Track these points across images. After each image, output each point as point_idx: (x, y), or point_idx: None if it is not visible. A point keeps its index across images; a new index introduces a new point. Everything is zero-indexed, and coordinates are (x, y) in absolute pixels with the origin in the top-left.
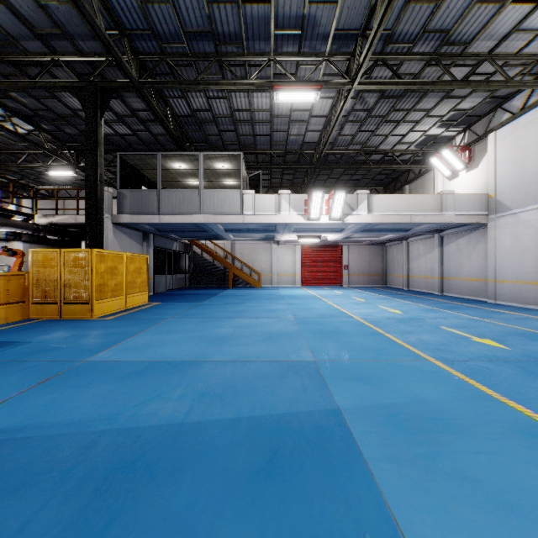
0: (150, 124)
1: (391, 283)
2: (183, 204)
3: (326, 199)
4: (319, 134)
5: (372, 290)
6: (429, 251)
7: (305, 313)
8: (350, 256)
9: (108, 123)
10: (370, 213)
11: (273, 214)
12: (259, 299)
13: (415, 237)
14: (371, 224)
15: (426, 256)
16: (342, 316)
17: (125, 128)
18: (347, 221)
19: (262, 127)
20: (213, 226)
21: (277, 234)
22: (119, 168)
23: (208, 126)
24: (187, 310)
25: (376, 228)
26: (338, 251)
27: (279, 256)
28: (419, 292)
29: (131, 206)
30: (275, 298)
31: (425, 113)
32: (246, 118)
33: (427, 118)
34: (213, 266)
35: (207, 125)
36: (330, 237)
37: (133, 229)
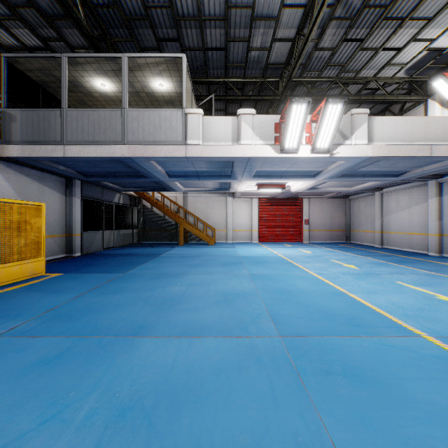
0: (61, 26)
1: (356, 239)
2: (99, 130)
3: (307, 122)
4: (289, 46)
5: (343, 248)
6: (417, 202)
7: (294, 311)
8: (311, 210)
9: (4, 25)
10: (369, 144)
11: (230, 144)
12: (210, 265)
13: (394, 187)
14: (367, 161)
15: (411, 209)
16: (379, 324)
17: (30, 34)
18: (337, 154)
19: (214, 32)
20: (147, 165)
21: (234, 182)
22: (6, 77)
23: (140, 30)
24: (76, 297)
25: (361, 171)
26: (298, 205)
27: (235, 210)
28: (404, 252)
29: (23, 132)
30: (231, 263)
31: (447, 1)
32: (192, 13)
33: (446, 11)
34: (164, 221)
35: (139, 28)
36: (296, 186)
37: (43, 170)
